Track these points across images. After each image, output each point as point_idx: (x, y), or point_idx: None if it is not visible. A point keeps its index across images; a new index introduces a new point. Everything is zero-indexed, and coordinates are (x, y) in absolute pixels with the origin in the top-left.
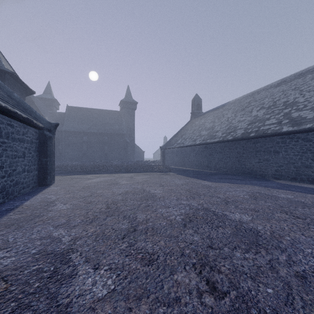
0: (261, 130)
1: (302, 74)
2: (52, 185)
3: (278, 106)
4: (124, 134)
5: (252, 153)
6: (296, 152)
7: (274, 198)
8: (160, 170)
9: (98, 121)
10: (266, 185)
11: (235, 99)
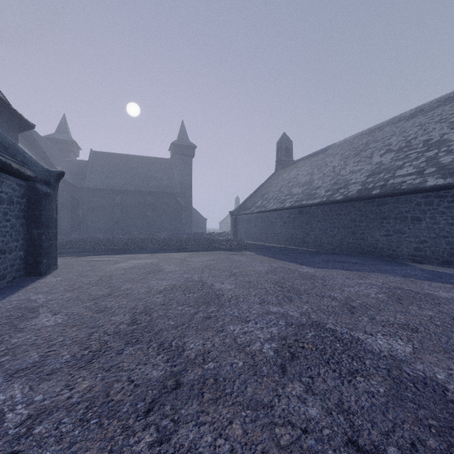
0: (390, 184)
1: (450, 99)
2: (50, 273)
3: (416, 148)
4: (177, 193)
5: (375, 221)
6: (451, 220)
7: (432, 301)
8: (230, 247)
9: (137, 173)
10: (405, 274)
11: (343, 140)
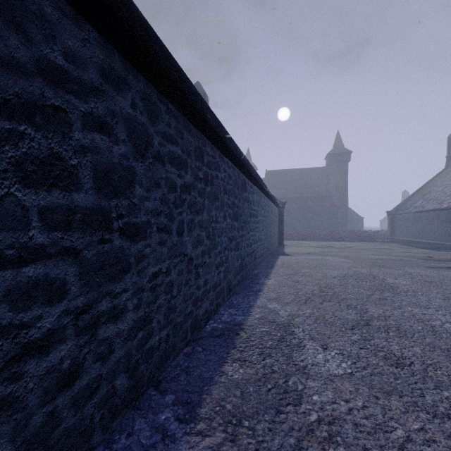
0: None
1: None
2: (284, 244)
3: None
4: (333, 196)
5: None
6: None
7: None
8: (379, 240)
9: (299, 183)
10: None
11: None
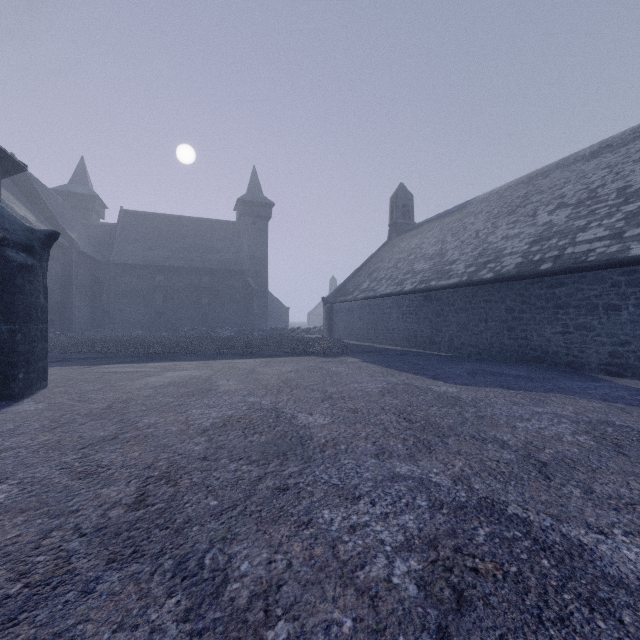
0: (568, 254)
1: None
2: (32, 395)
3: (606, 199)
4: (246, 271)
5: (545, 312)
6: None
7: None
8: (322, 350)
9: (189, 243)
10: (605, 395)
11: (489, 192)
